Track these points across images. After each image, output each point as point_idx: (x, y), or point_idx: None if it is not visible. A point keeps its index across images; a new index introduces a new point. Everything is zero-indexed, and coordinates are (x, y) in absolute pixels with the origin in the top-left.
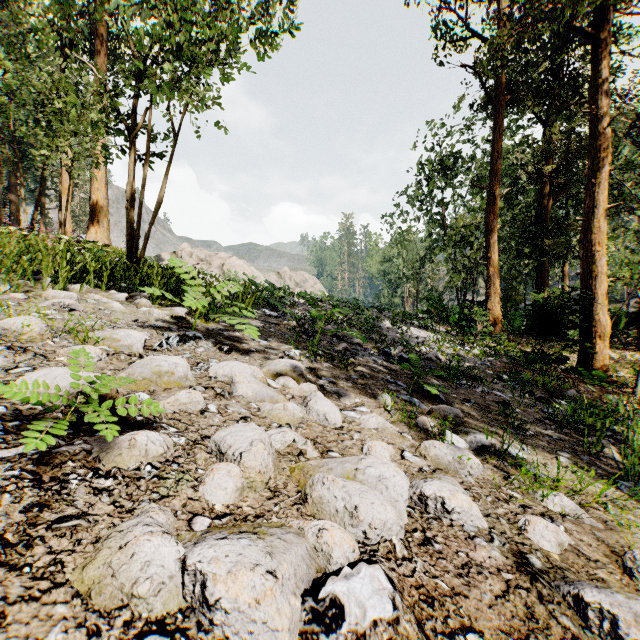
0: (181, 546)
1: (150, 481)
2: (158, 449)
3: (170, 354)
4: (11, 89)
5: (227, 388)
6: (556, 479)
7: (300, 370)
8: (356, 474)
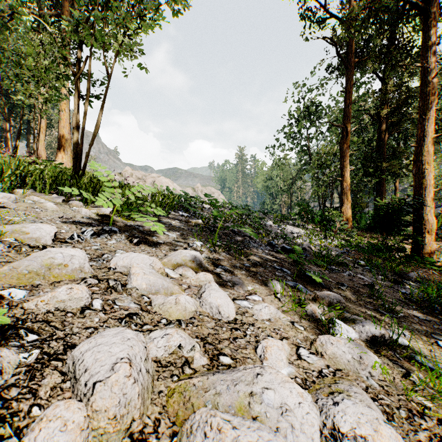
0: None
1: None
2: None
3: (79, 246)
4: None
5: (123, 279)
6: None
7: (199, 260)
8: (251, 402)
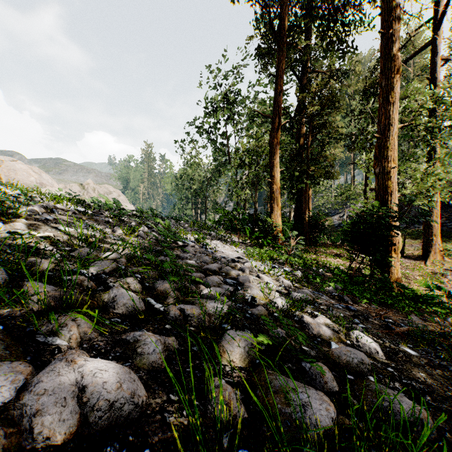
0: None
1: None
2: None
3: None
4: None
5: None
6: None
7: None
8: None
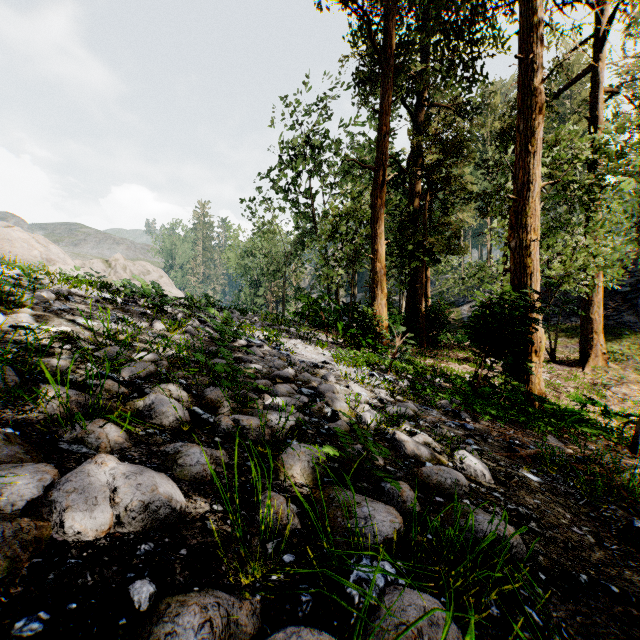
0: None
1: None
2: None
3: None
4: None
5: None
6: None
7: None
8: None
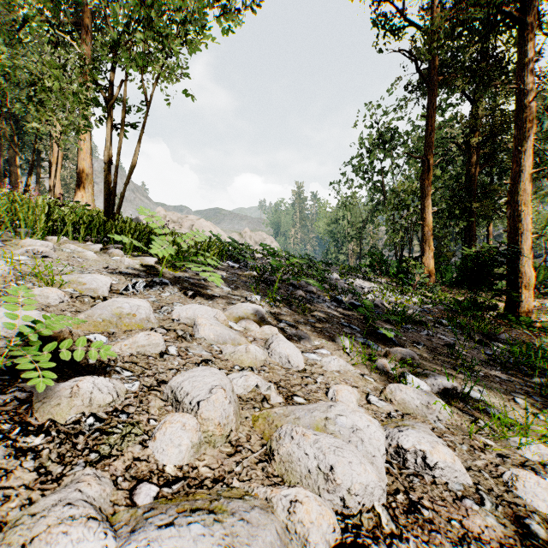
0: (111, 537)
1: (90, 437)
2: (105, 397)
3: (135, 298)
4: (7, 71)
5: (189, 330)
6: (525, 424)
7: (261, 314)
8: (326, 424)
